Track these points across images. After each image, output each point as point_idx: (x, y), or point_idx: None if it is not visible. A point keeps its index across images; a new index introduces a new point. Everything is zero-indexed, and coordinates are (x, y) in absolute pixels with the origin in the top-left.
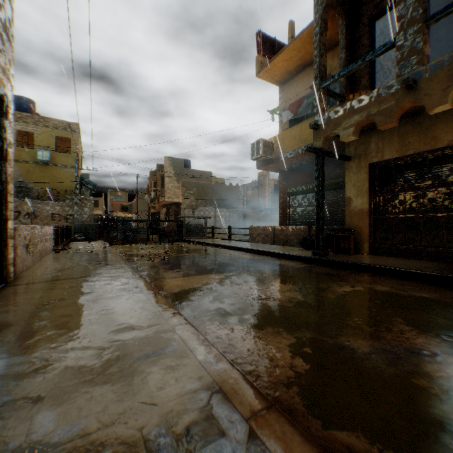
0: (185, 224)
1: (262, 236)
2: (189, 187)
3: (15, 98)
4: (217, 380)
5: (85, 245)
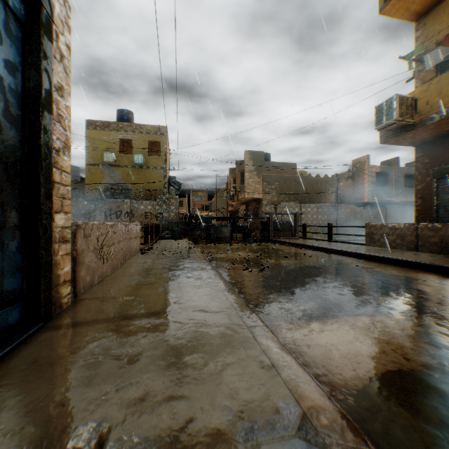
0: (272, 221)
1: (390, 238)
2: (270, 181)
3: (118, 112)
4: None
5: (171, 245)
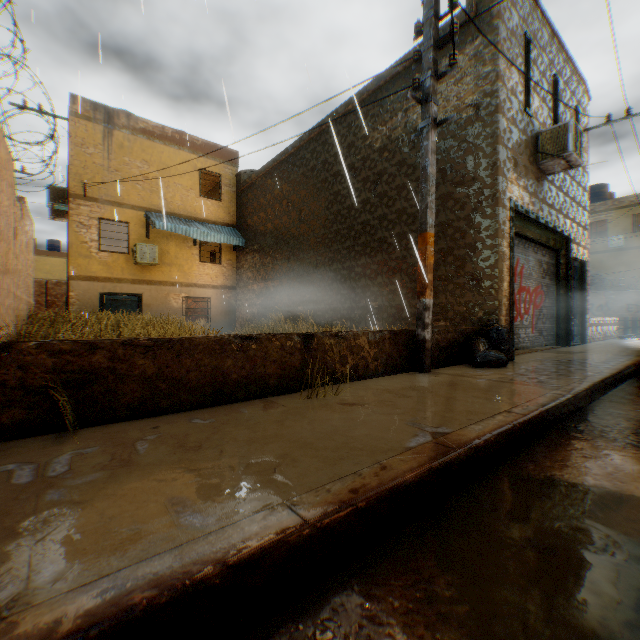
0: None
1: None
2: None
3: None
4: (638, 355)
5: None
